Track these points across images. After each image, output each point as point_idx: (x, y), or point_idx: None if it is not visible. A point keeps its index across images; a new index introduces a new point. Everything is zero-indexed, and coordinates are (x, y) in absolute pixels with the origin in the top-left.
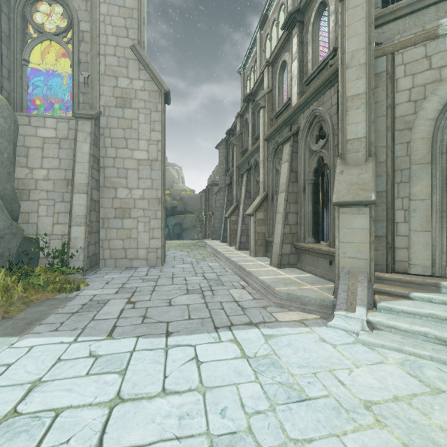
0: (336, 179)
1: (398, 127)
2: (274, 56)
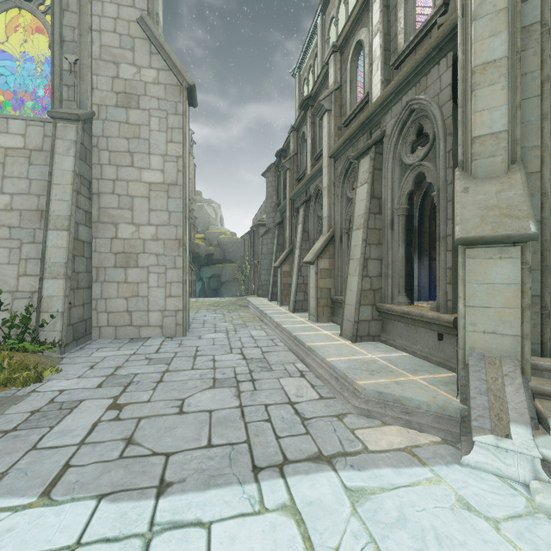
0: (457, 202)
1: None
2: (344, 36)
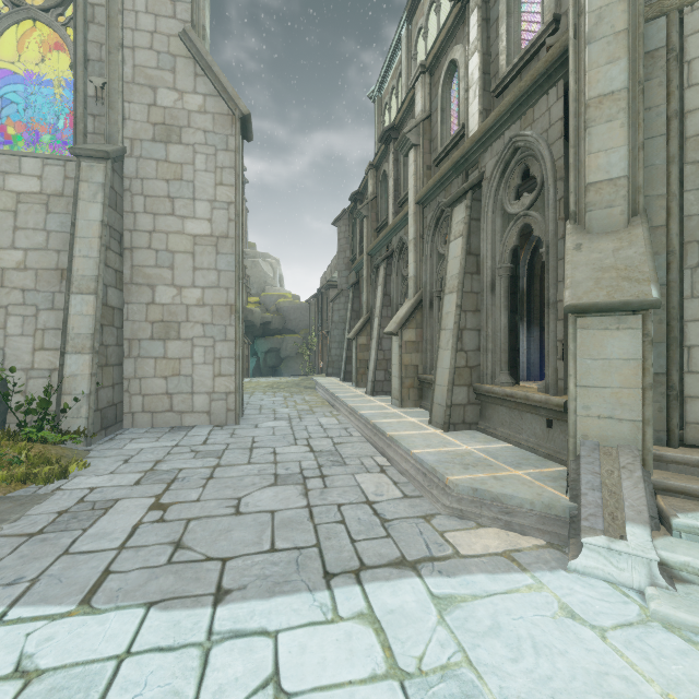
0: (568, 261)
1: (692, 156)
2: (435, 54)
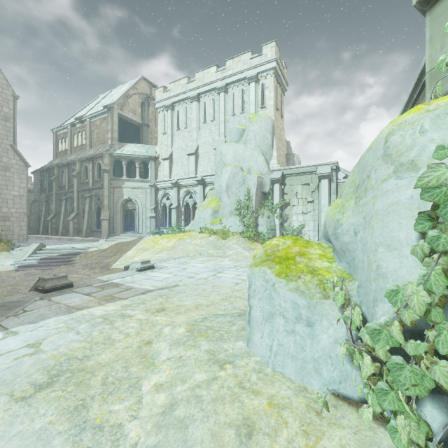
0: (102, 214)
1: (115, 204)
2: (82, 160)
